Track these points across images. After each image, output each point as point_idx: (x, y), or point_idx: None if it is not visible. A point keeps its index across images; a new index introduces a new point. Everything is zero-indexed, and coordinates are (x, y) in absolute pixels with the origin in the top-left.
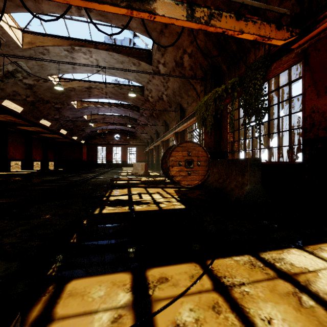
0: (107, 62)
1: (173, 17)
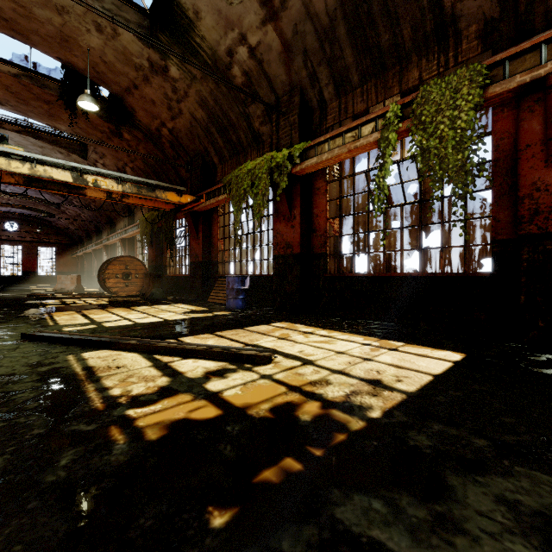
0: (16, 141)
1: (98, 197)
